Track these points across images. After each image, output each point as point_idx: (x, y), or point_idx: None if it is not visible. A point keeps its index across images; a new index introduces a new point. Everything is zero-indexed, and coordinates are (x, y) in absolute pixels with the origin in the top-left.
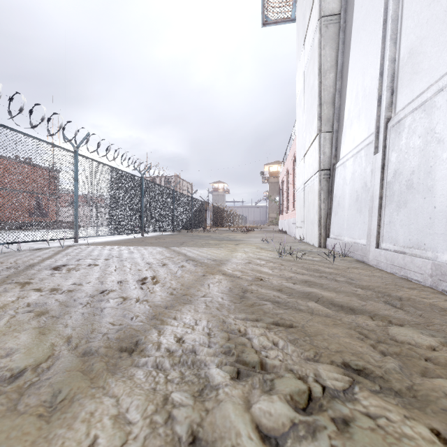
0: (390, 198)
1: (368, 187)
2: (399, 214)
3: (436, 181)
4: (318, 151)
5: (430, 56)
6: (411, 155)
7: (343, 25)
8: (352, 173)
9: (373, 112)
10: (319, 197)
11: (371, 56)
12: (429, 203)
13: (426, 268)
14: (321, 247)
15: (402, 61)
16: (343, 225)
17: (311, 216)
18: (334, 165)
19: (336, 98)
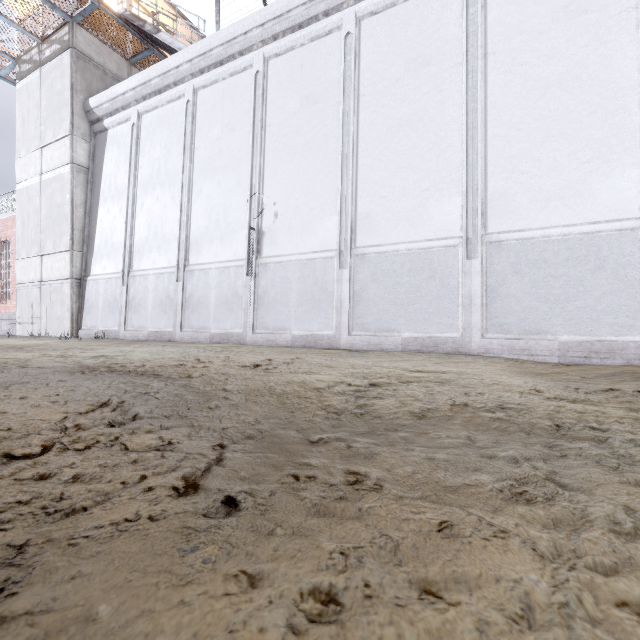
0: (131, 308)
1: (118, 300)
2: (135, 315)
3: (148, 305)
4: (71, 264)
5: (146, 258)
6: (140, 293)
7: (92, 179)
8: (105, 289)
9: (120, 261)
10: (72, 299)
11: (117, 228)
12: (146, 312)
13: (146, 334)
14: (74, 337)
15: (135, 250)
16: (98, 320)
17: (59, 313)
18: (84, 277)
19: (86, 229)
